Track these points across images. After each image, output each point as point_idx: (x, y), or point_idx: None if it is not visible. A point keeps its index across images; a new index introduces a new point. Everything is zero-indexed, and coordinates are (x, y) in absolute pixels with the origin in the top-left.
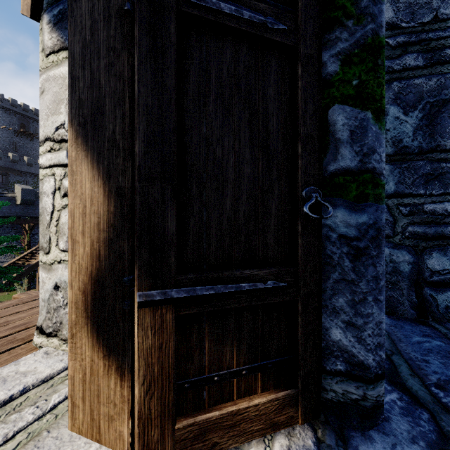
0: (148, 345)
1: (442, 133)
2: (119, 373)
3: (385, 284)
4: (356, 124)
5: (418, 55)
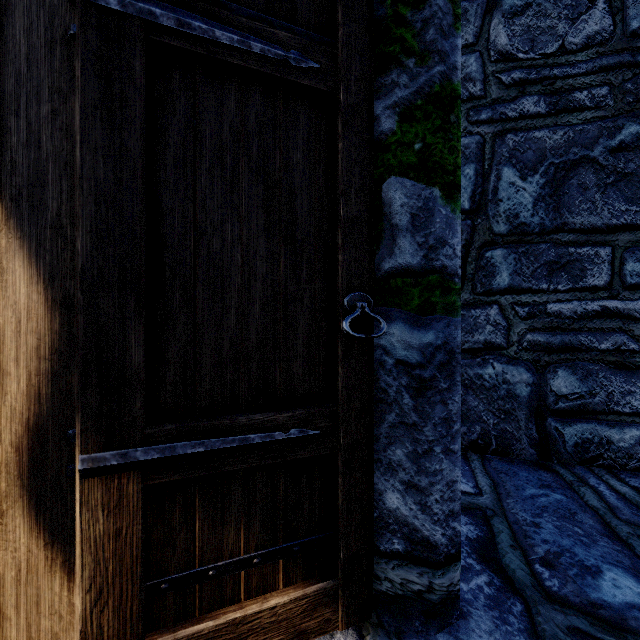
0: (97, 532)
1: (570, 207)
2: (67, 569)
3: (497, 413)
4: (419, 204)
5: (540, 99)
